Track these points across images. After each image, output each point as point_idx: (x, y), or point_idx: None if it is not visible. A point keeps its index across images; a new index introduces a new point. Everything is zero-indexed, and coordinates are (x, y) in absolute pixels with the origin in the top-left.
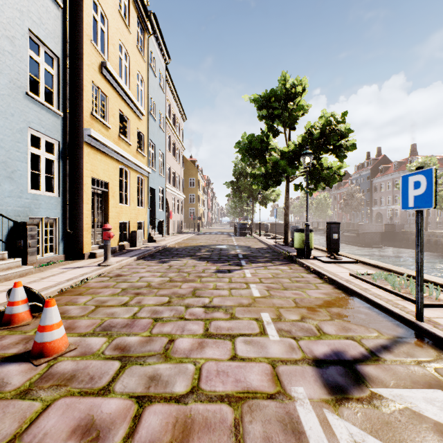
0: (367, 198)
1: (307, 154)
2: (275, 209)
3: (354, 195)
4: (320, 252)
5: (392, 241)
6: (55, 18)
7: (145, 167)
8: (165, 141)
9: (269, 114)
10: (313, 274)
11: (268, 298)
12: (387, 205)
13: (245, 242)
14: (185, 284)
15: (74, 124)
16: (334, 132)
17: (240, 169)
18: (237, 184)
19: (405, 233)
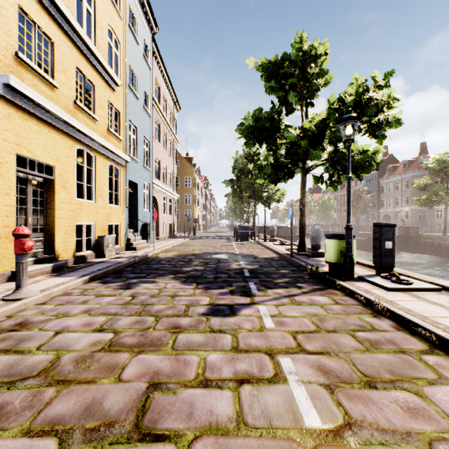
0: (373, 199)
1: (351, 119)
2: (291, 207)
3: (362, 196)
4: (359, 267)
5: (406, 245)
6: None
7: (121, 152)
8: (151, 127)
9: (281, 86)
10: (386, 318)
11: (352, 446)
12: (395, 207)
13: (249, 249)
14: (138, 358)
15: None
16: (371, 103)
17: (241, 166)
18: (237, 182)
19: (420, 237)
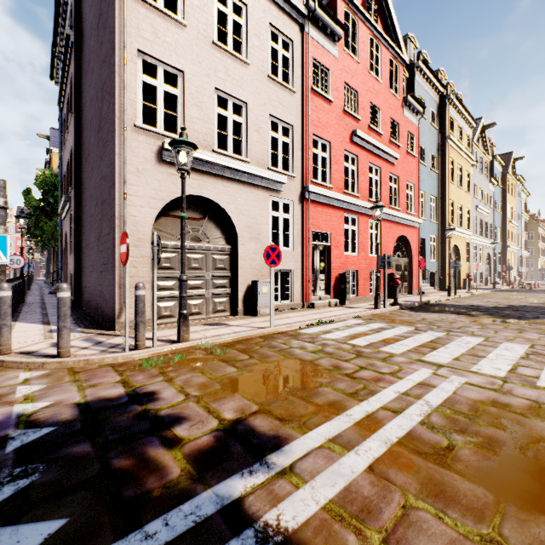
0: None
1: None
2: None
3: None
4: None
5: None
6: (500, 218)
7: (517, 248)
8: (520, 227)
9: None
10: None
11: None
12: None
13: None
14: None
15: (503, 245)
16: None
17: None
18: None
19: None
